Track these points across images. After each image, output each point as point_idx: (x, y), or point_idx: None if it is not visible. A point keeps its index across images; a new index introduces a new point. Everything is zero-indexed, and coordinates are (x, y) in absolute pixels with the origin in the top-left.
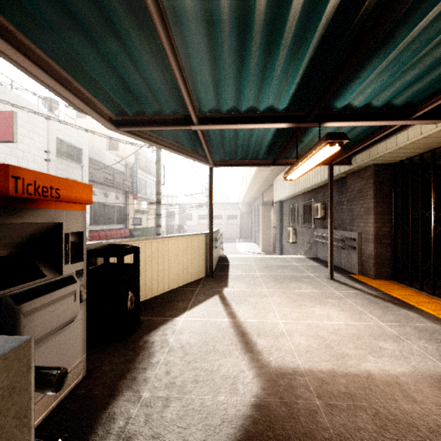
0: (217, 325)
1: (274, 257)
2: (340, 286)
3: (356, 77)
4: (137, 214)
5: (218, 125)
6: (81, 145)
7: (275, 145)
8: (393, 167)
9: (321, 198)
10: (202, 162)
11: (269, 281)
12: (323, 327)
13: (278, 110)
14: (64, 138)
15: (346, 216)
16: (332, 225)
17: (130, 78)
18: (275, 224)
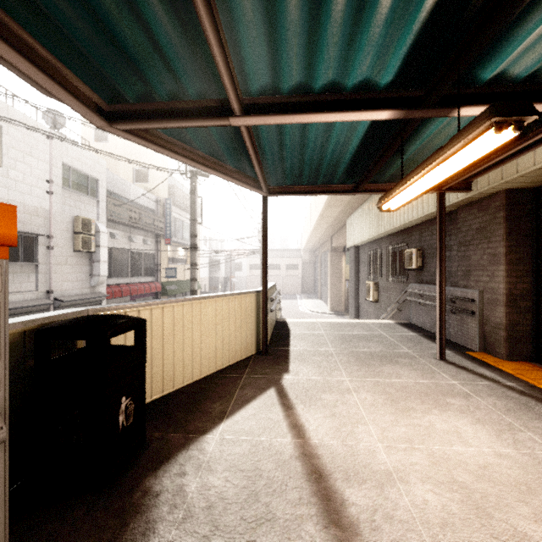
0: (273, 452)
1: (351, 322)
2: (458, 373)
3: (541, 1)
4: (172, 263)
5: (275, 116)
6: (97, 174)
7: (361, 159)
8: (535, 194)
9: (416, 242)
10: (252, 188)
11: (349, 362)
12: (457, 460)
13: (376, 87)
14: (73, 164)
15: (458, 266)
16: (442, 280)
17: (112, 11)
18: (347, 276)
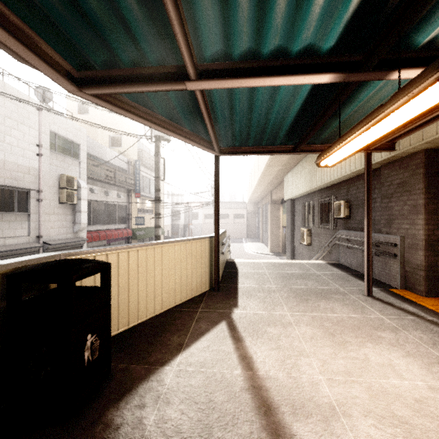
0: (225, 384)
1: (289, 262)
2: (385, 308)
3: None
4: (141, 213)
5: (227, 80)
6: (79, 140)
7: (300, 123)
8: None
9: (344, 195)
10: (206, 149)
11: (289, 298)
12: (394, 394)
13: (319, 52)
14: (59, 131)
15: (381, 215)
16: (369, 227)
17: None
18: (284, 223)
